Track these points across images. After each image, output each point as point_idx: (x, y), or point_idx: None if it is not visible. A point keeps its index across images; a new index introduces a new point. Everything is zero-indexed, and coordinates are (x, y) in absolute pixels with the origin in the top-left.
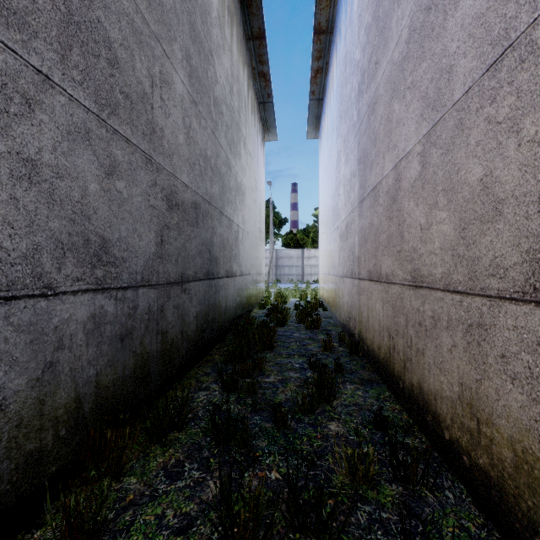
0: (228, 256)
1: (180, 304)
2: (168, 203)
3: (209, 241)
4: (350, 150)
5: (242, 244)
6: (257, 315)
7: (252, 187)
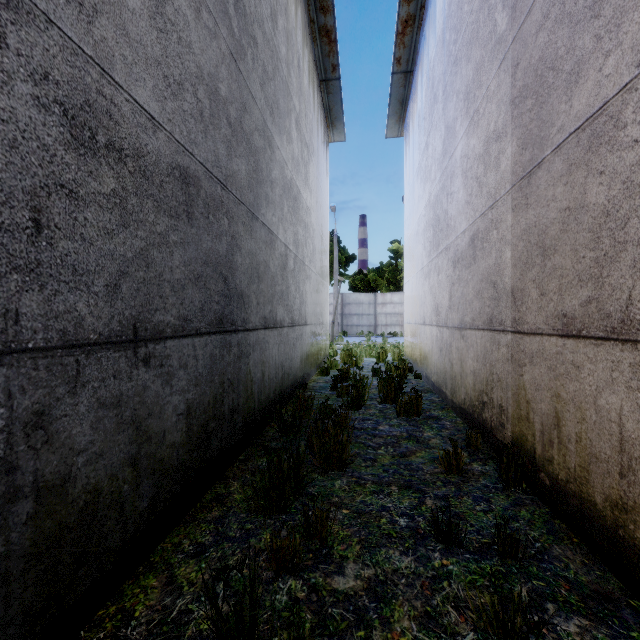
0: (267, 294)
1: (127, 393)
2: (72, 129)
3: (224, 260)
4: (485, 98)
5: (294, 277)
6: (317, 387)
7: (310, 197)
